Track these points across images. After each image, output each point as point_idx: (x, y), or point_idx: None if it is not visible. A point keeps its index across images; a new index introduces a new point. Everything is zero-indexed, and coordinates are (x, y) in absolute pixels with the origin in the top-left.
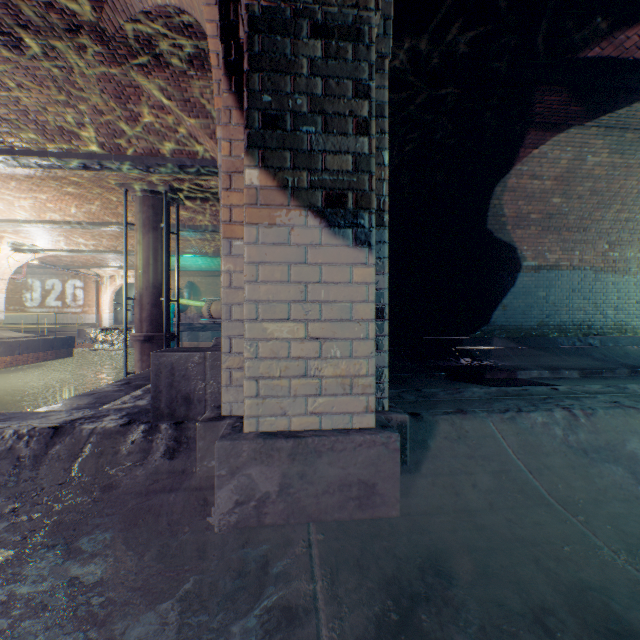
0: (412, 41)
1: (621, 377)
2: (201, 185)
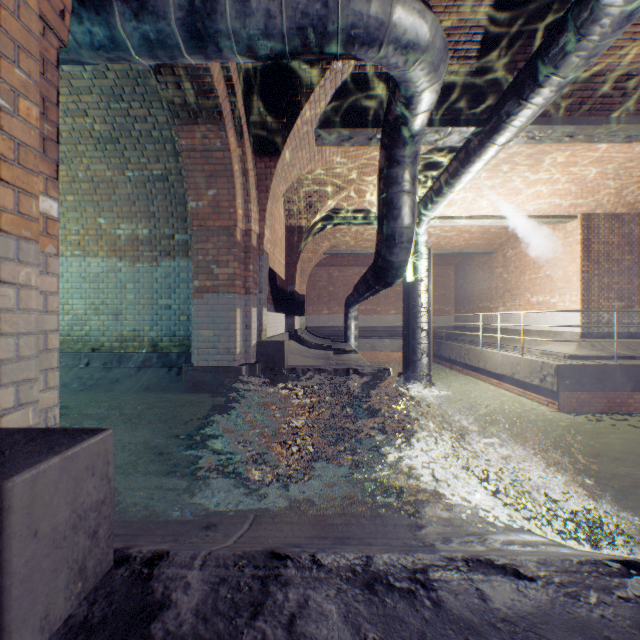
0: None
1: None
2: None
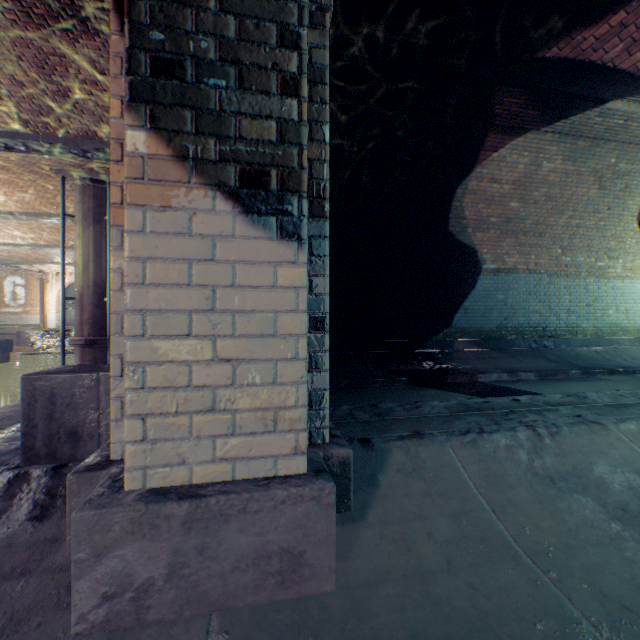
0: (371, 26)
1: (574, 379)
2: None
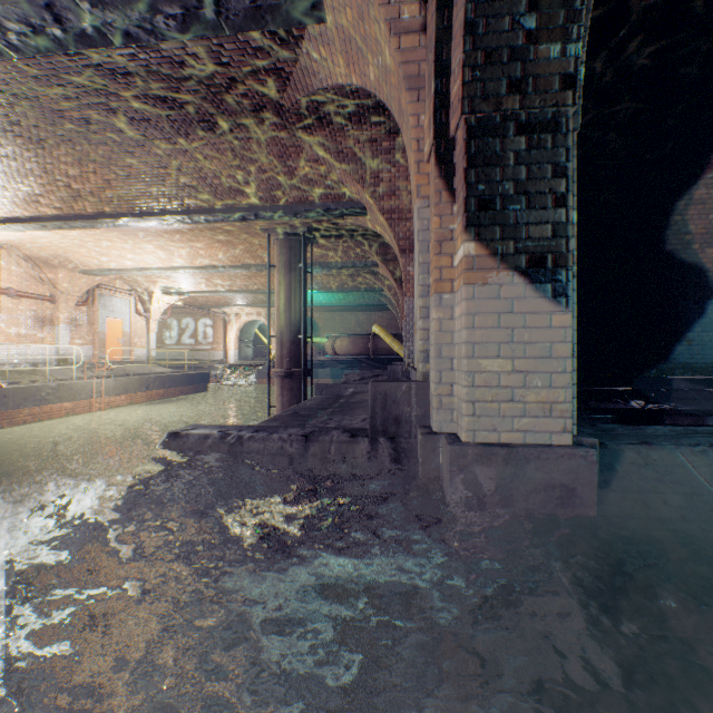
0: None
1: None
2: (336, 224)
